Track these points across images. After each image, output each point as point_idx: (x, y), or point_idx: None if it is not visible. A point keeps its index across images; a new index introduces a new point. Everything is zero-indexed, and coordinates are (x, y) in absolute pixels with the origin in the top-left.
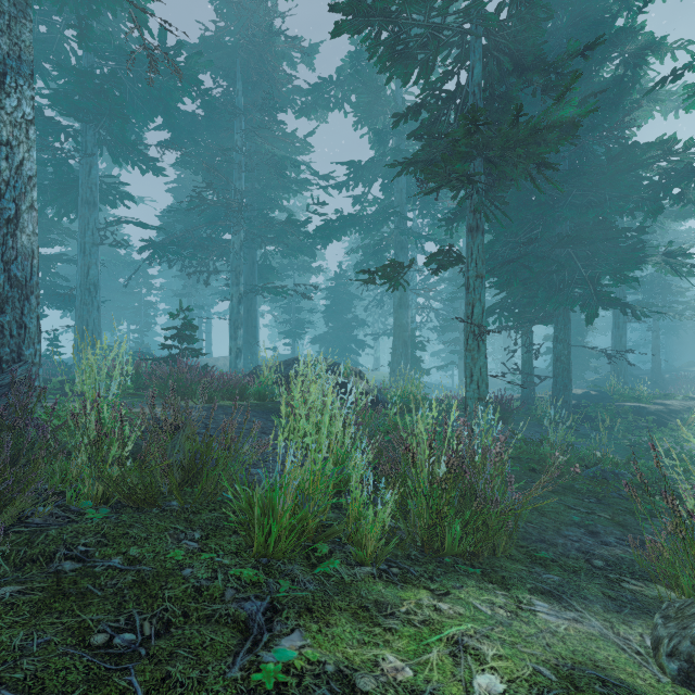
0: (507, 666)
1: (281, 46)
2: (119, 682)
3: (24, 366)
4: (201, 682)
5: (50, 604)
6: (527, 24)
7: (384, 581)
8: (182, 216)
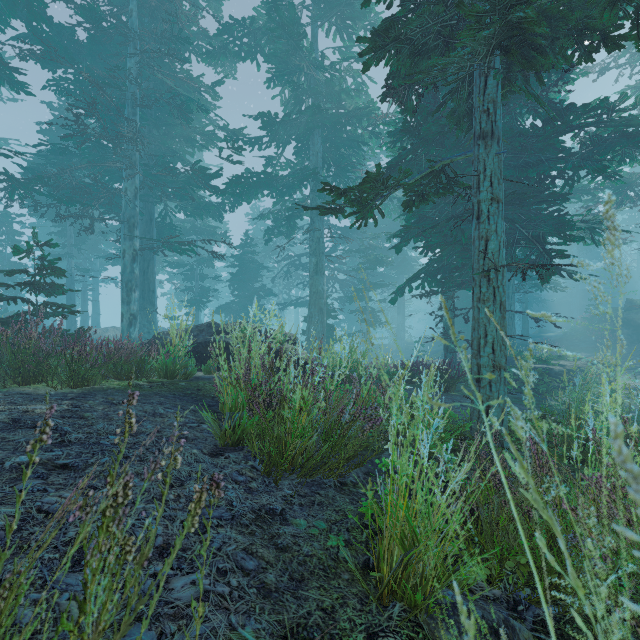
0: None
1: None
2: None
3: None
4: None
5: None
6: None
7: None
8: (58, 157)
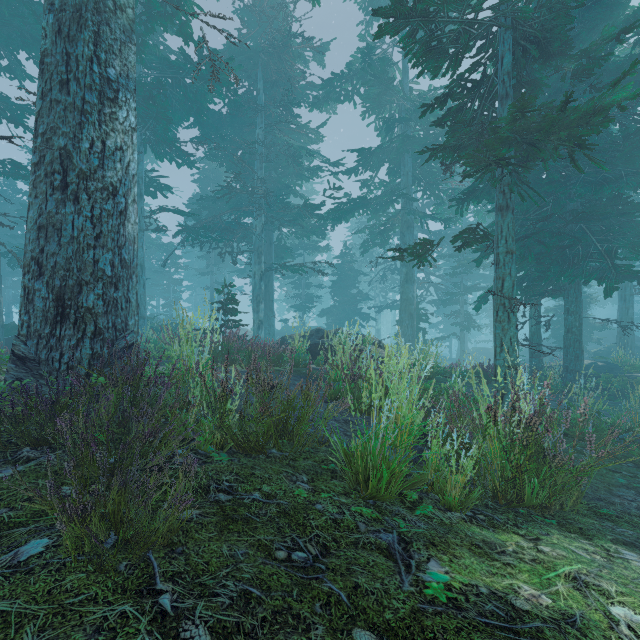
0: (633, 601)
1: (298, 47)
2: (322, 587)
3: (131, 334)
4: (386, 592)
5: (226, 525)
6: (556, 13)
7: (476, 525)
8: (209, 203)
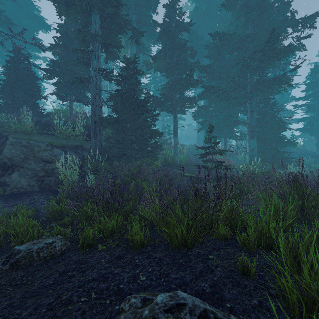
0: None
1: None
2: None
3: None
4: None
5: None
6: None
7: None
8: None
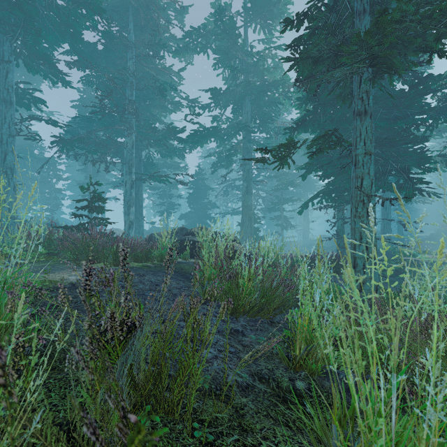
0: None
1: None
2: None
3: None
4: None
5: None
6: None
7: None
8: (85, 123)
